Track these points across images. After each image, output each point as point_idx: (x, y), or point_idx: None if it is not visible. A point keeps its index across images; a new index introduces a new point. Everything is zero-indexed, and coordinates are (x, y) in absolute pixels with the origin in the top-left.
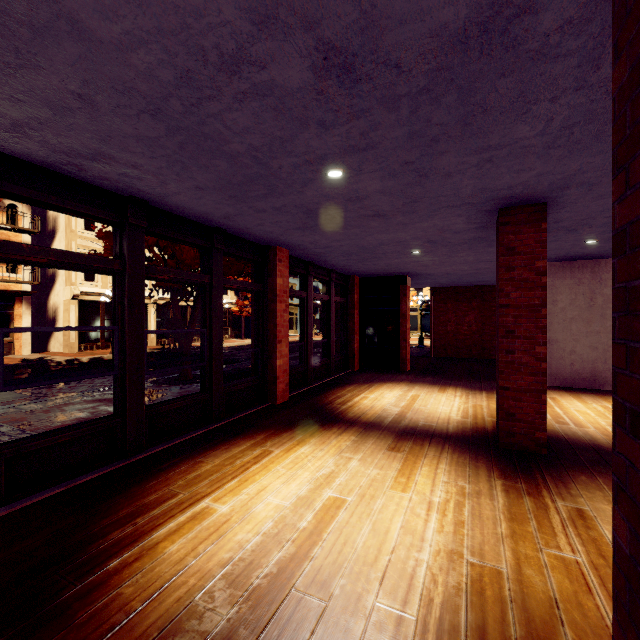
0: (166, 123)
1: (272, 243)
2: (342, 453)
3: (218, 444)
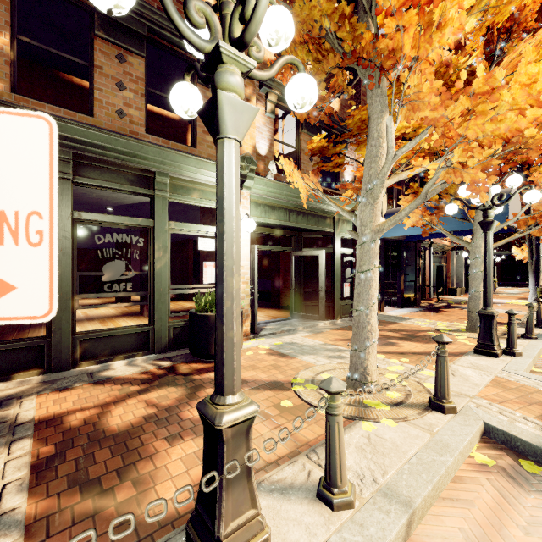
0: None
1: None
2: None
3: None
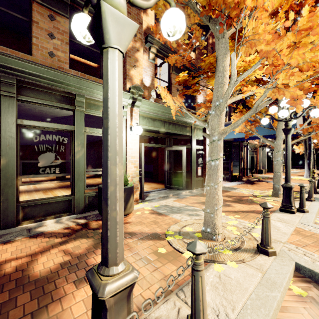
0: None
1: None
2: None
3: None
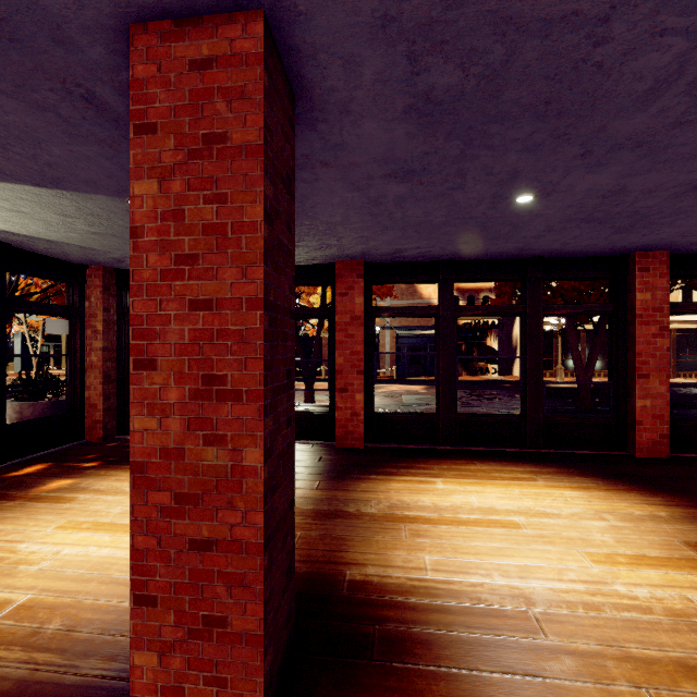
0: (396, 229)
1: (623, 251)
2: (605, 513)
3: (505, 460)
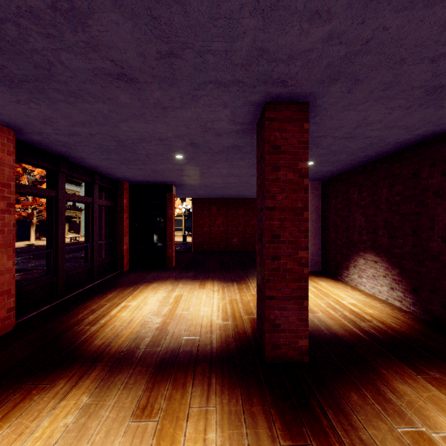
0: None
1: None
2: None
3: None
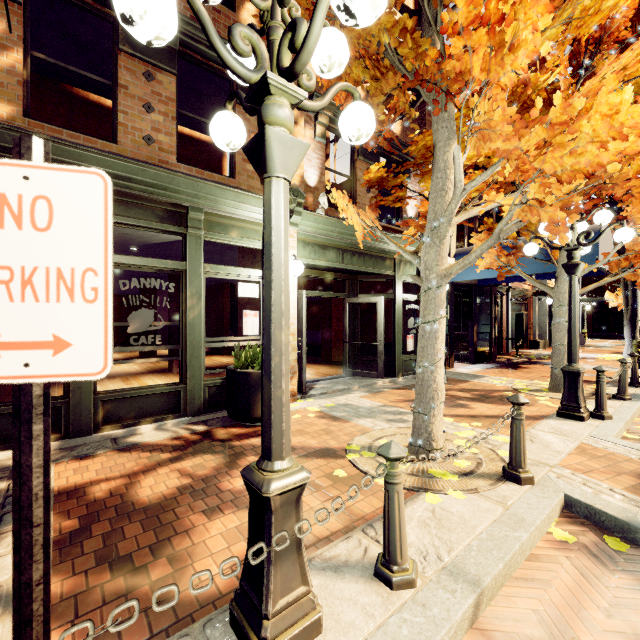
0: None
1: None
2: None
3: None
